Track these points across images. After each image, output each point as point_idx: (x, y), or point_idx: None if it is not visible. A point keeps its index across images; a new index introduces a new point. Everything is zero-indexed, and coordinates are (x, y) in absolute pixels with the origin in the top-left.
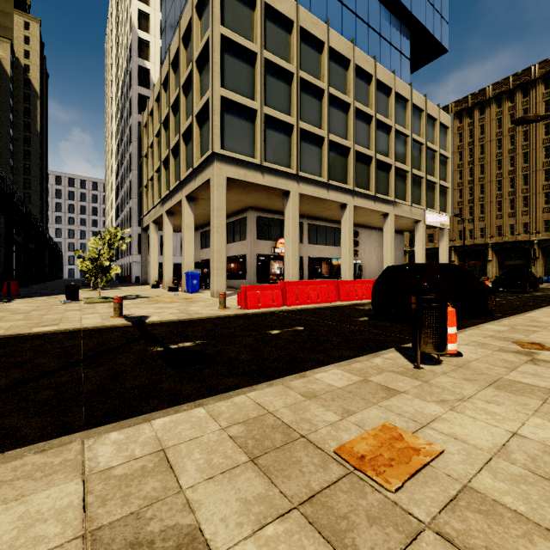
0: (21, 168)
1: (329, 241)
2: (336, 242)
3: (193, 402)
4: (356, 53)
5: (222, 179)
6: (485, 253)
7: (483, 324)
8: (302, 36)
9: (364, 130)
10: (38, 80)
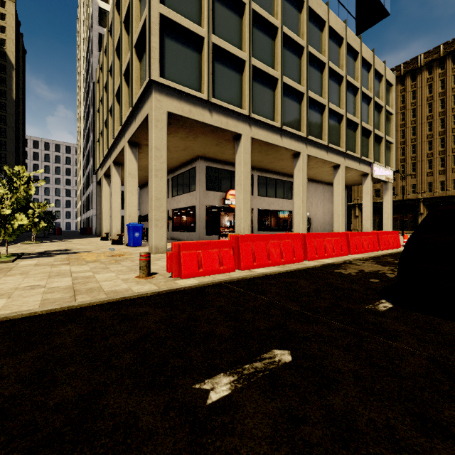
0: None
1: (278, 193)
2: (285, 195)
3: None
4: None
5: (161, 113)
6: (417, 207)
7: None
8: None
9: (317, 77)
10: (13, 53)
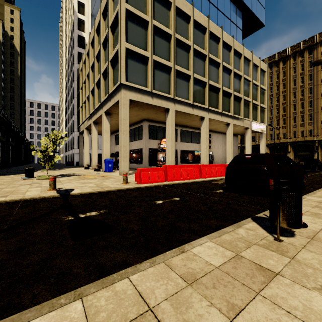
0: (8, 97)
1: (193, 140)
2: (197, 141)
3: (74, 291)
4: (210, 24)
5: (126, 100)
6: (286, 147)
7: (304, 195)
8: (176, 12)
9: (215, 71)
10: (18, 44)
